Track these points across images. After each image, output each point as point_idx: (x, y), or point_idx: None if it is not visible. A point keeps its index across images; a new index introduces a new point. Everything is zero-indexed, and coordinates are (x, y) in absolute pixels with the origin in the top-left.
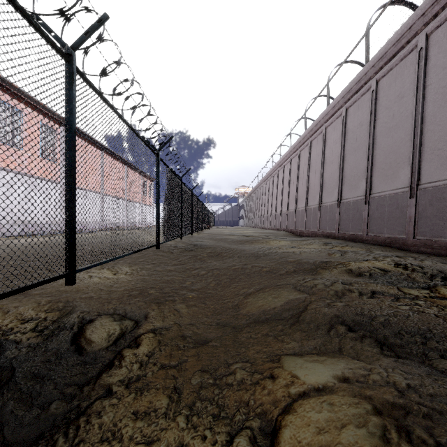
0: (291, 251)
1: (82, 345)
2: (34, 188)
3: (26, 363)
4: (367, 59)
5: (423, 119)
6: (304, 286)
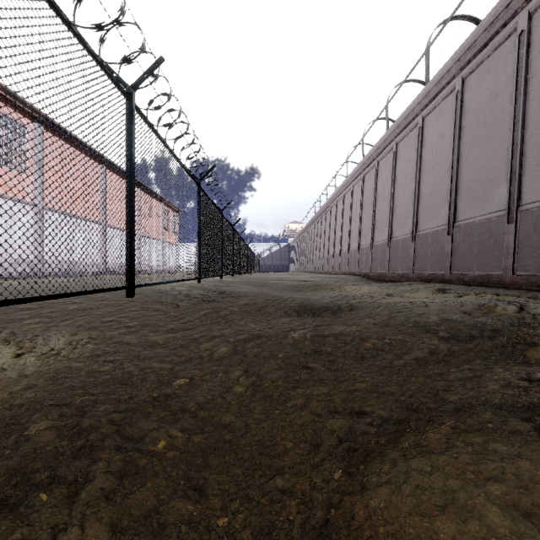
0: (405, 302)
1: None
2: None
3: None
4: None
5: None
6: None
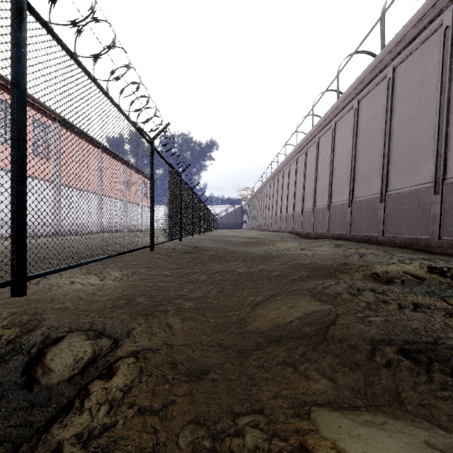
0: (302, 253)
1: (36, 377)
2: None
3: None
4: (382, 45)
5: (450, 106)
6: (326, 295)
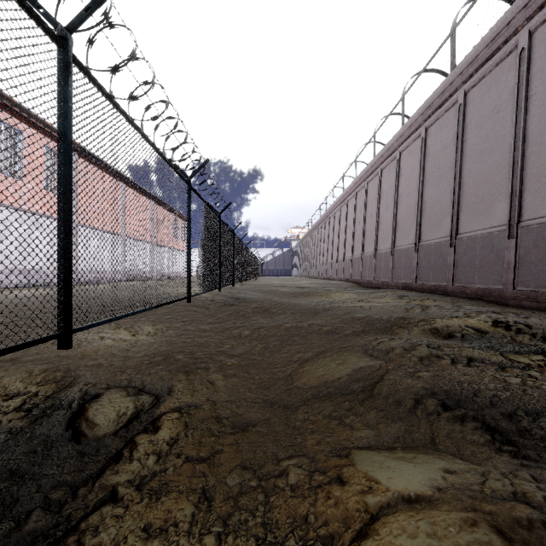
0: (358, 306)
1: (82, 430)
2: (9, 215)
3: (2, 456)
4: (452, 66)
5: (525, 139)
6: (378, 350)
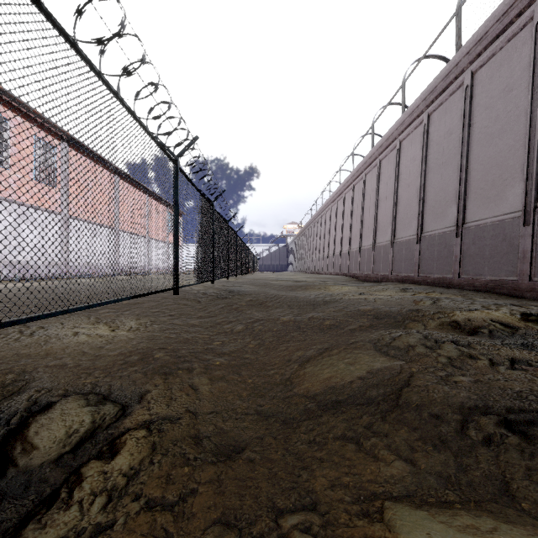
0: (362, 298)
1: (13, 457)
2: None
3: None
4: (458, 46)
5: None
6: (395, 349)
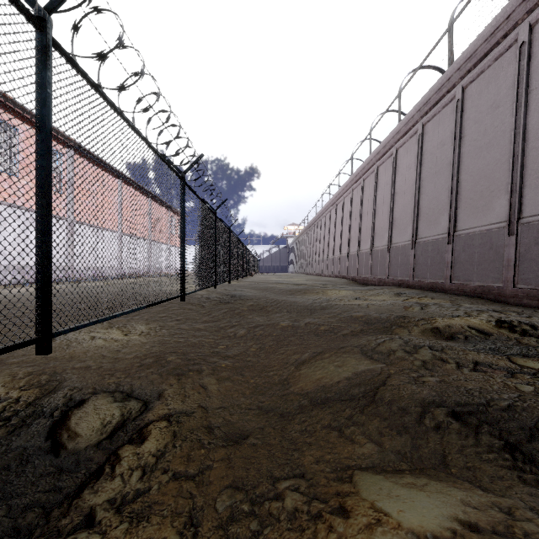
0: (356, 304)
1: (62, 442)
2: None
3: None
4: (450, 61)
5: (526, 134)
6: (378, 353)
